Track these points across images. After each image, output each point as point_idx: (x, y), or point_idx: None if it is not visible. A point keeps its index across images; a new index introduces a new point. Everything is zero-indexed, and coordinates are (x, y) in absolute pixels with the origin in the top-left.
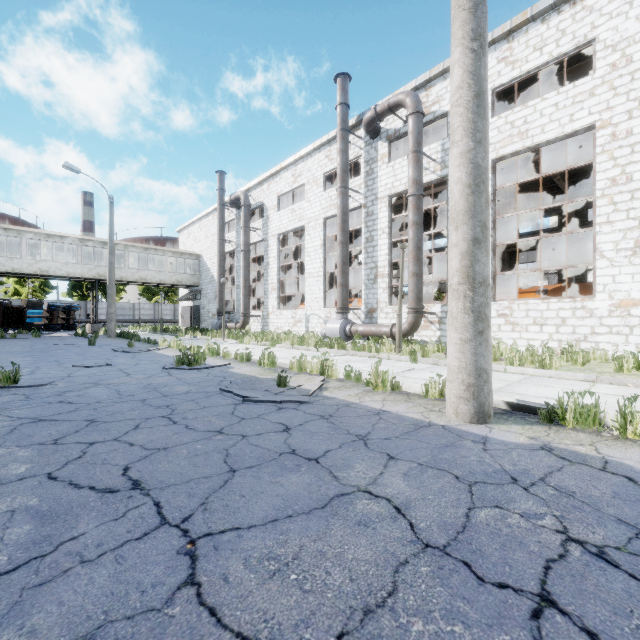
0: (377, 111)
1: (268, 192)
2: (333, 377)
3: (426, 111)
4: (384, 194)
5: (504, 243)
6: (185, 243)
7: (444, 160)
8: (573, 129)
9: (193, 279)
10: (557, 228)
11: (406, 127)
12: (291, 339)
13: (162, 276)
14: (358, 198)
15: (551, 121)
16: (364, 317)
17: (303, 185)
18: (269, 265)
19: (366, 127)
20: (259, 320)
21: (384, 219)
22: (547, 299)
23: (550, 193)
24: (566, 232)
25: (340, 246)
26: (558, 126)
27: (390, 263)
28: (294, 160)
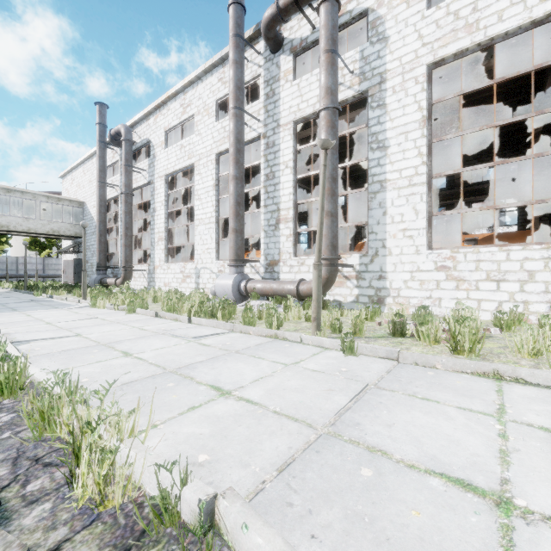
0: (279, 4)
1: (154, 127)
2: (111, 502)
3: (340, 11)
4: (288, 119)
5: (444, 173)
6: (69, 190)
7: (363, 71)
8: (546, 11)
9: (74, 229)
10: (445, 189)
11: (315, 34)
12: (161, 301)
13: (32, 224)
14: (256, 127)
15: (513, 4)
16: (263, 271)
17: (193, 116)
18: (156, 211)
19: (266, 31)
20: (145, 275)
21: (288, 150)
22: (505, 246)
23: (439, 155)
24: (533, 155)
25: (233, 182)
26: (523, 10)
27: (295, 205)
28: (182, 86)
